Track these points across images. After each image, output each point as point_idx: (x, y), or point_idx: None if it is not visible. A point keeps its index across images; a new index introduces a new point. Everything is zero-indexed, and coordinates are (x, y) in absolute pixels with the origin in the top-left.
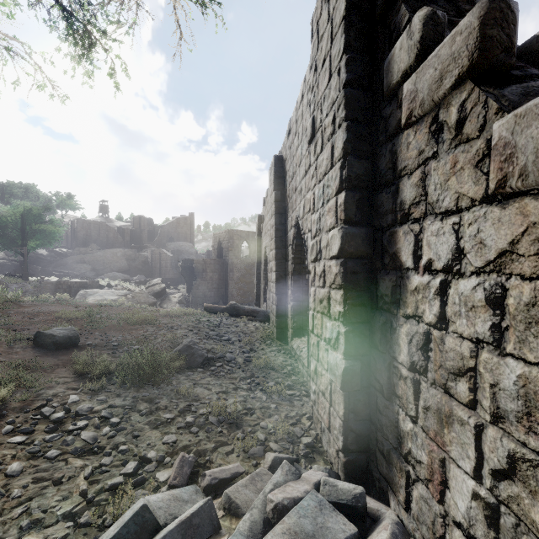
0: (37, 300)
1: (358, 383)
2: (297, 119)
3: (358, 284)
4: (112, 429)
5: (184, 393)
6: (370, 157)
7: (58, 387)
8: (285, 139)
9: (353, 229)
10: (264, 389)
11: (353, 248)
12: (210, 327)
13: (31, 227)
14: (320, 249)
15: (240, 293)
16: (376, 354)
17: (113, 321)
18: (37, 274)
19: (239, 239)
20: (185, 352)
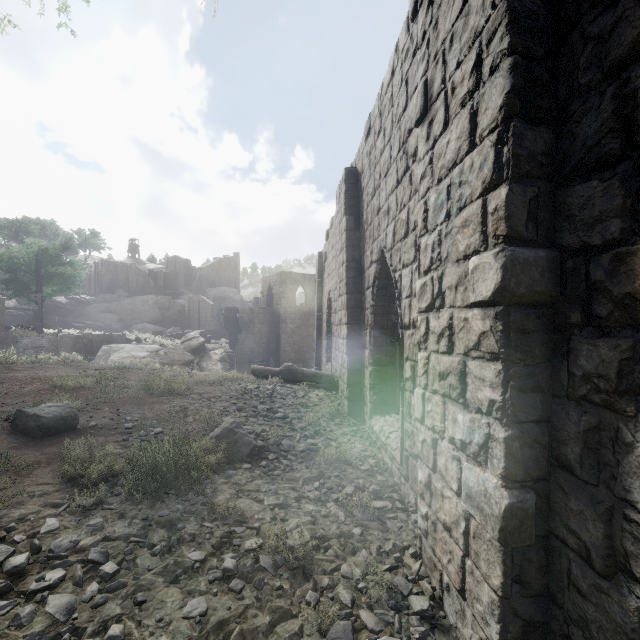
0: (35, 361)
1: (531, 533)
2: (382, 109)
3: (530, 352)
4: (102, 585)
5: (222, 510)
6: (553, 122)
7: (31, 503)
8: (360, 144)
9: (524, 252)
10: (341, 500)
11: (524, 287)
12: (260, 398)
13: (47, 270)
14: (440, 291)
15: (294, 349)
16: (570, 482)
17: (130, 390)
18: (54, 325)
19: (293, 284)
20: (225, 438)
